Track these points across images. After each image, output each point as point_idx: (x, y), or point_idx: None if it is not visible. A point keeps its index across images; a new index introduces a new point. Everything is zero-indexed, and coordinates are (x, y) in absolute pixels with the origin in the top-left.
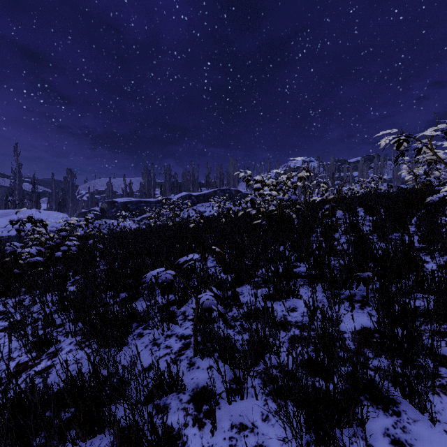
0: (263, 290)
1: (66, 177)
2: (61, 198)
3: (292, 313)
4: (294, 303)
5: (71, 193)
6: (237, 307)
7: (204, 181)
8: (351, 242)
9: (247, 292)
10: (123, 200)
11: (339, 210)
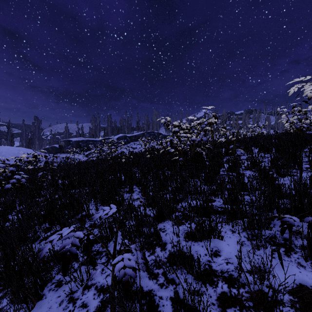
0: (184, 227)
1: (34, 122)
2: (30, 137)
3: (216, 259)
4: (216, 245)
5: (37, 134)
6: (159, 248)
7: (136, 126)
8: (257, 177)
9: (169, 228)
10: (76, 139)
11: (236, 148)
